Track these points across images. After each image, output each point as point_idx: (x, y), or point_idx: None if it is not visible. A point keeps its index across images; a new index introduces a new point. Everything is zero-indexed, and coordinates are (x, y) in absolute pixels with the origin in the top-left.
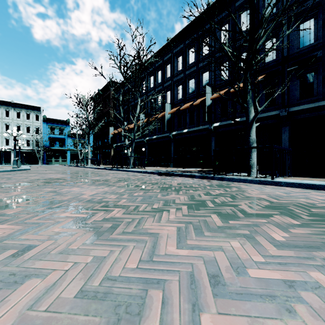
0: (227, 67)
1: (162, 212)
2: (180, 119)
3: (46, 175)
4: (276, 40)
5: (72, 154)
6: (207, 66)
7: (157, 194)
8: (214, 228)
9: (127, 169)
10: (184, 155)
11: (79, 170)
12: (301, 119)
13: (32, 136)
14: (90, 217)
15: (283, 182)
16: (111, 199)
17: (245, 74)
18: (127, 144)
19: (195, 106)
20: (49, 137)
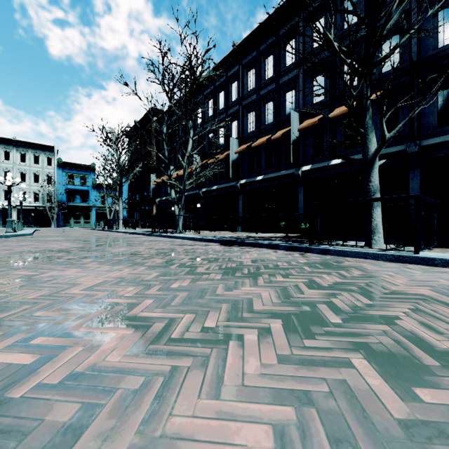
0: (323, 82)
1: (225, 344)
2: (252, 161)
3: (46, 245)
4: (400, 37)
5: (99, 213)
6: (292, 82)
7: (216, 285)
8: (392, 432)
9: (174, 234)
10: (258, 213)
11: (103, 236)
12: (441, 158)
13: (42, 187)
14: (39, 364)
15: (439, 258)
16: (122, 299)
17: (360, 81)
18: (174, 198)
19: (274, 141)
20: (66, 189)
